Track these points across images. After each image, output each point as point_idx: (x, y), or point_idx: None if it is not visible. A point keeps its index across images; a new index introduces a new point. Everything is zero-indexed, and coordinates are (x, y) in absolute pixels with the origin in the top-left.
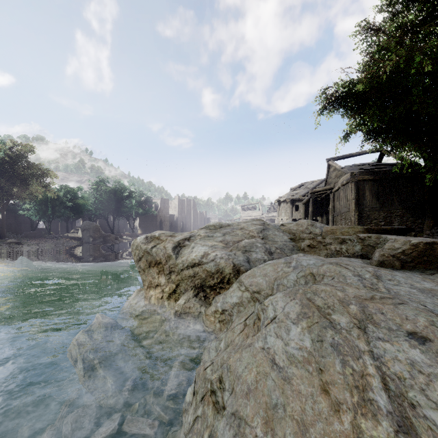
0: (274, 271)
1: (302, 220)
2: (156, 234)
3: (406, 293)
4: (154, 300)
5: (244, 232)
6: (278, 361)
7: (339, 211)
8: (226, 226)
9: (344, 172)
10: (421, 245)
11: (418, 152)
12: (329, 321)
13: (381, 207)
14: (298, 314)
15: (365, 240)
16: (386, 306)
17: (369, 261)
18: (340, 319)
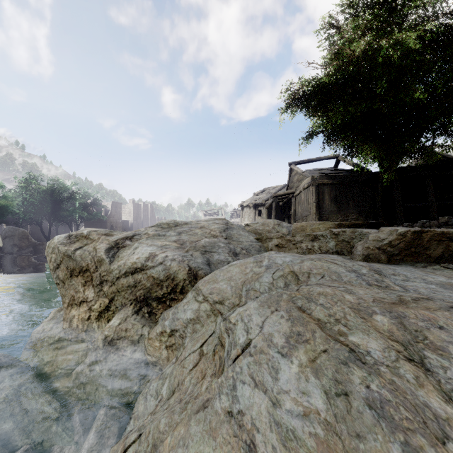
0: (242, 273)
1: (268, 220)
2: (84, 232)
3: (427, 290)
4: (77, 322)
5: (205, 231)
6: (264, 451)
7: (300, 214)
8: (183, 225)
9: (305, 175)
10: (409, 234)
11: (373, 155)
12: (348, 348)
13: (339, 210)
14: (288, 336)
15: (340, 235)
16: (437, 313)
17: (349, 256)
18: (367, 344)
